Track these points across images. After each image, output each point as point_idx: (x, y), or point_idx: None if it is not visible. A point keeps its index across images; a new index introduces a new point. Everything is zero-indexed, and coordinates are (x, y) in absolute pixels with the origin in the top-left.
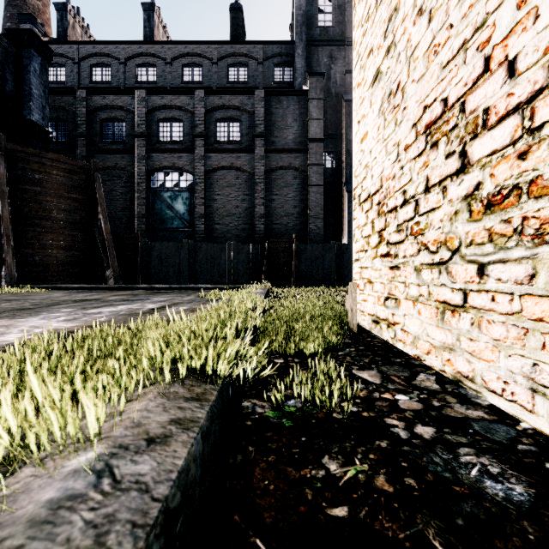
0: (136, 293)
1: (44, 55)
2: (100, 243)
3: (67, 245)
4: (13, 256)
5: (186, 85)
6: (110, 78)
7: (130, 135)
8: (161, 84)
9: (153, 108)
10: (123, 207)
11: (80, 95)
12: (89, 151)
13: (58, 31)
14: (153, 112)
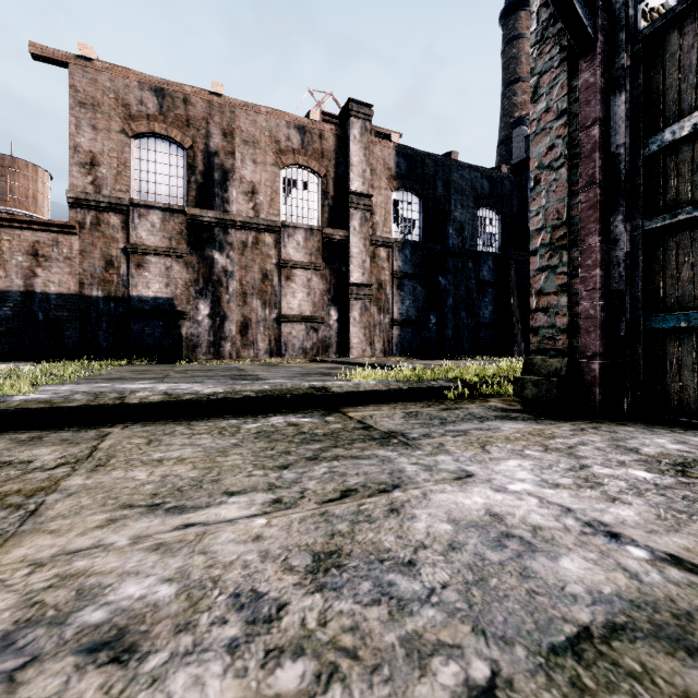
0: None
1: None
2: None
3: None
4: (520, 336)
5: None
6: None
7: None
8: None
9: None
10: None
11: None
12: None
13: None
14: None
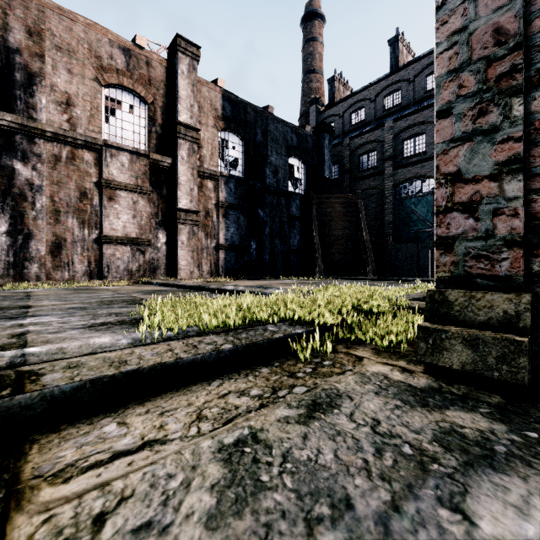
0: (391, 282)
1: (330, 133)
2: (362, 248)
3: (343, 251)
4: (321, 260)
5: (429, 93)
6: (363, 117)
7: (380, 160)
8: (405, 103)
9: (399, 132)
10: (374, 217)
11: (345, 143)
12: (351, 181)
13: (329, 98)
14: (398, 135)
